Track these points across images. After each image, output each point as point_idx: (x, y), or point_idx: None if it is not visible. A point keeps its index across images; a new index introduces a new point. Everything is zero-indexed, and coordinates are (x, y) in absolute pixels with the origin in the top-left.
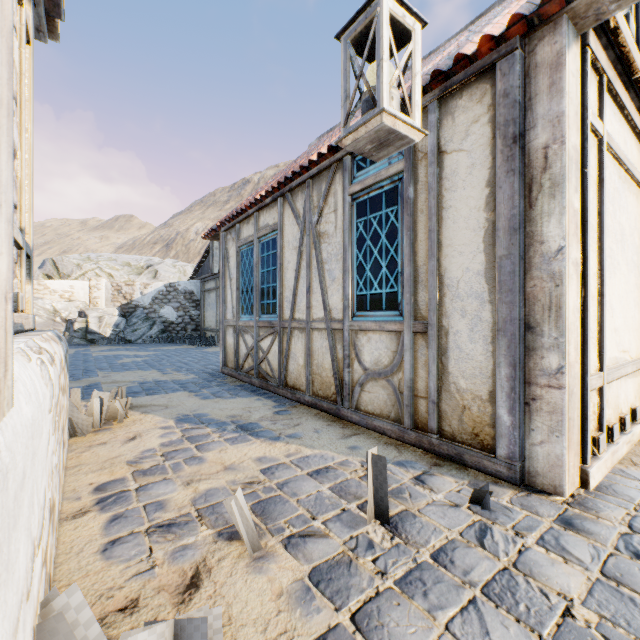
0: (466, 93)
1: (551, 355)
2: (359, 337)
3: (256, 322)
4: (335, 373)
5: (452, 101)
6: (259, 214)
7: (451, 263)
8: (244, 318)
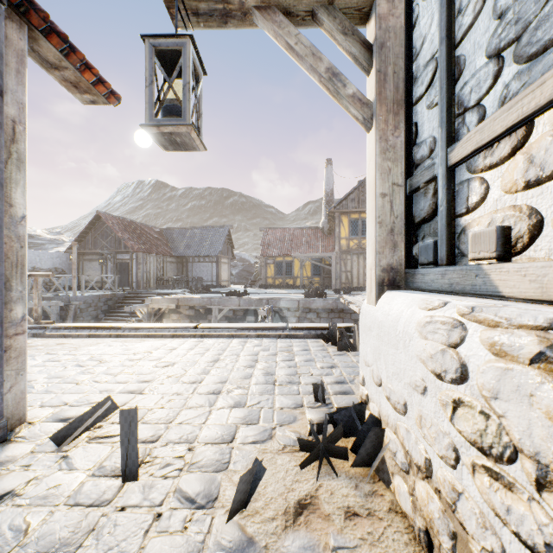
0: None
1: (19, 306)
2: None
3: None
4: None
5: None
6: None
7: None
8: None
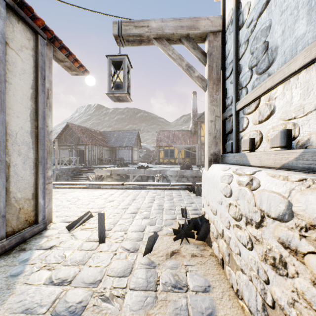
0: (22, 25)
1: (50, 171)
2: None
3: None
4: None
5: (13, 17)
6: None
7: (13, 120)
8: None
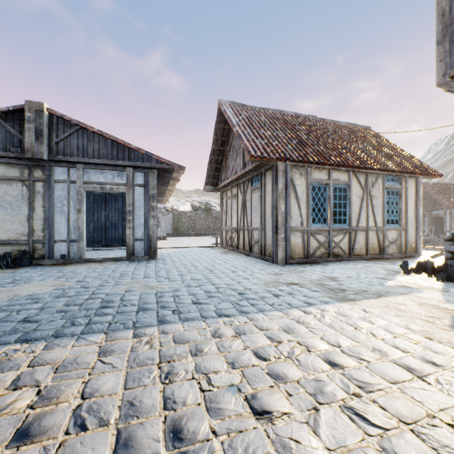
0: (411, 179)
1: (420, 233)
2: (387, 232)
3: (331, 228)
4: (380, 244)
5: (409, 179)
6: (332, 171)
7: (408, 214)
8: (316, 225)
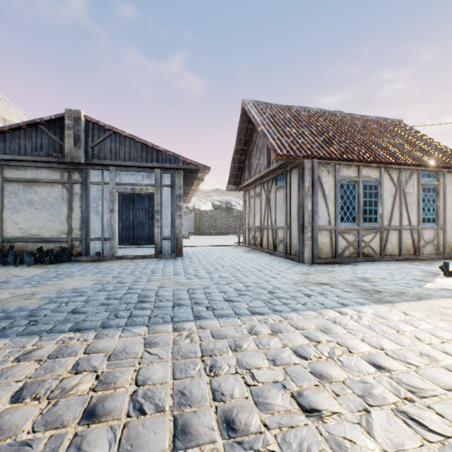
0: (450, 174)
1: None
2: (423, 231)
3: (361, 227)
4: (415, 244)
5: (447, 174)
6: (361, 168)
7: (447, 212)
8: (344, 224)
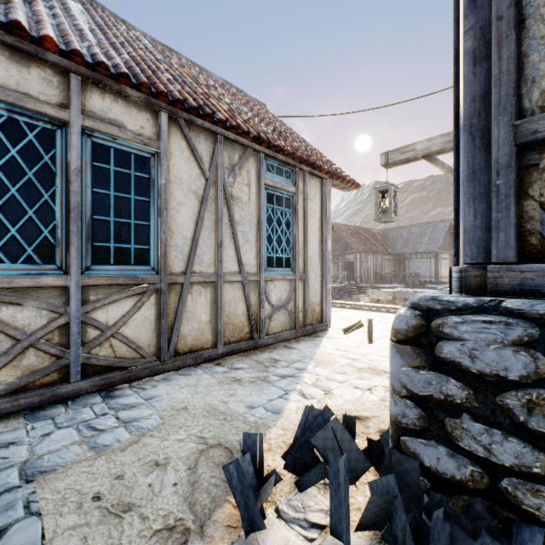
0: (314, 180)
1: (329, 284)
2: (269, 285)
3: (81, 278)
4: (252, 316)
5: (310, 178)
6: (86, 85)
7: (310, 248)
8: None
